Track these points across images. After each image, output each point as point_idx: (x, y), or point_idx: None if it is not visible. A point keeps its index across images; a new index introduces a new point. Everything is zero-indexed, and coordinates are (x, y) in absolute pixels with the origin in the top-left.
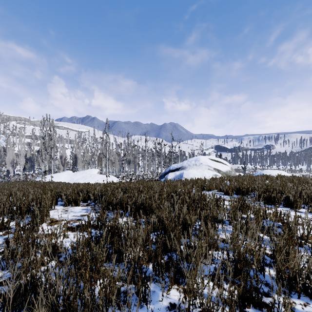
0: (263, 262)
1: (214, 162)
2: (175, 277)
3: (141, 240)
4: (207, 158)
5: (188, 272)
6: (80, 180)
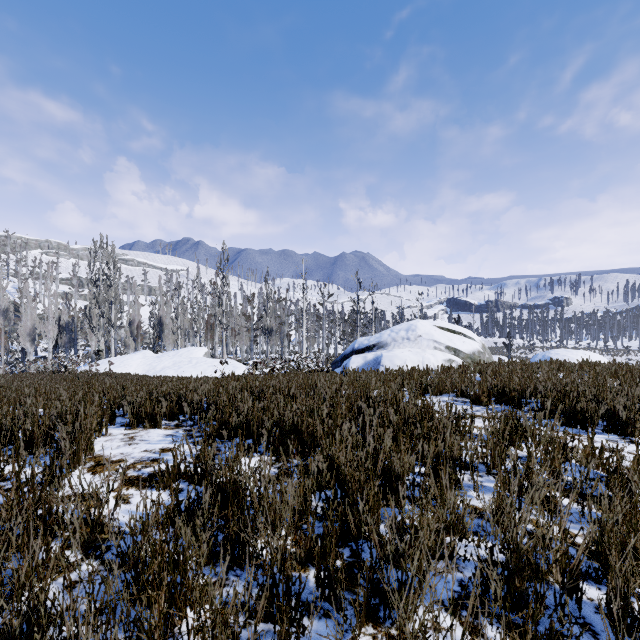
0: (574, 570)
1: (446, 332)
2: (369, 604)
3: (290, 514)
4: (432, 325)
5: (402, 603)
6: (169, 370)
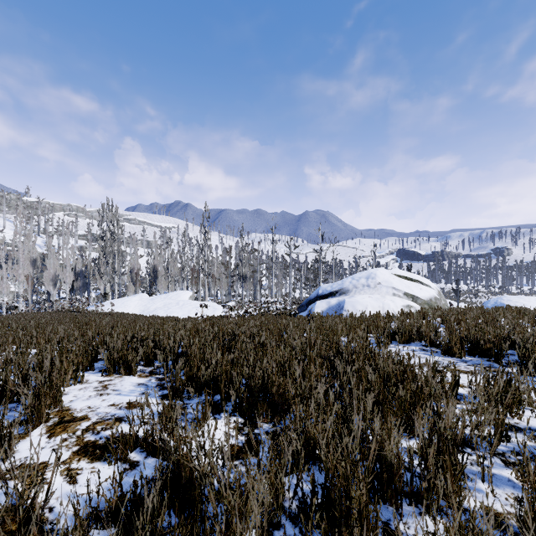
0: None
1: (404, 280)
2: None
3: None
4: (390, 273)
5: None
6: (160, 311)
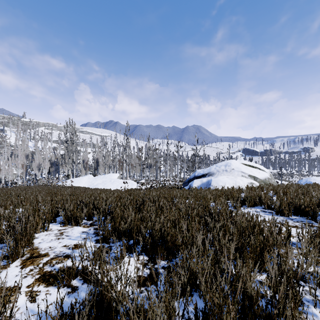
0: None
1: (248, 167)
2: None
3: None
4: (239, 163)
5: None
6: (100, 185)
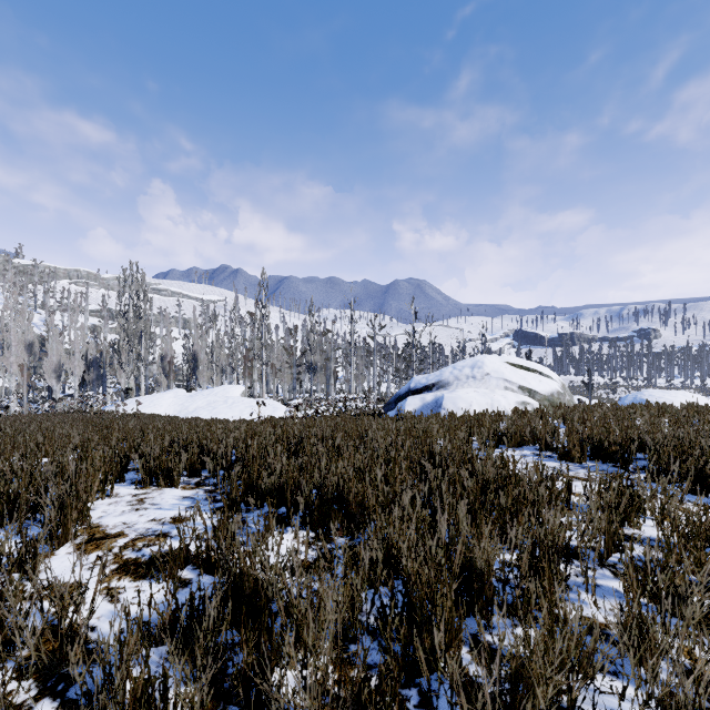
0: None
1: (519, 370)
2: None
3: (330, 643)
4: (501, 362)
5: None
6: (202, 411)
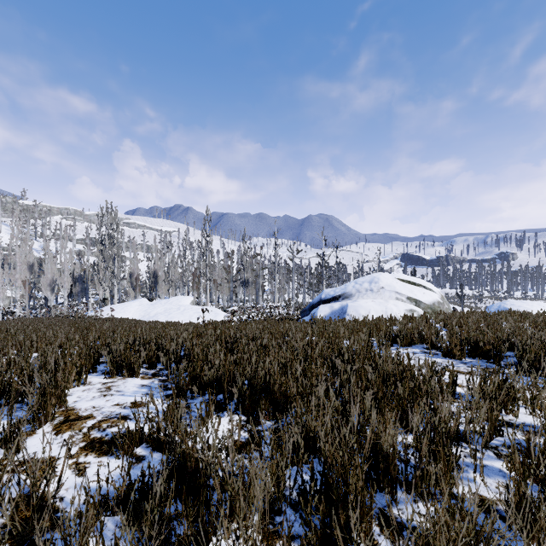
0: None
1: (407, 284)
2: None
3: (259, 520)
4: (393, 278)
5: None
6: (161, 316)
